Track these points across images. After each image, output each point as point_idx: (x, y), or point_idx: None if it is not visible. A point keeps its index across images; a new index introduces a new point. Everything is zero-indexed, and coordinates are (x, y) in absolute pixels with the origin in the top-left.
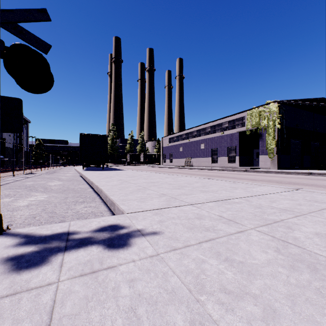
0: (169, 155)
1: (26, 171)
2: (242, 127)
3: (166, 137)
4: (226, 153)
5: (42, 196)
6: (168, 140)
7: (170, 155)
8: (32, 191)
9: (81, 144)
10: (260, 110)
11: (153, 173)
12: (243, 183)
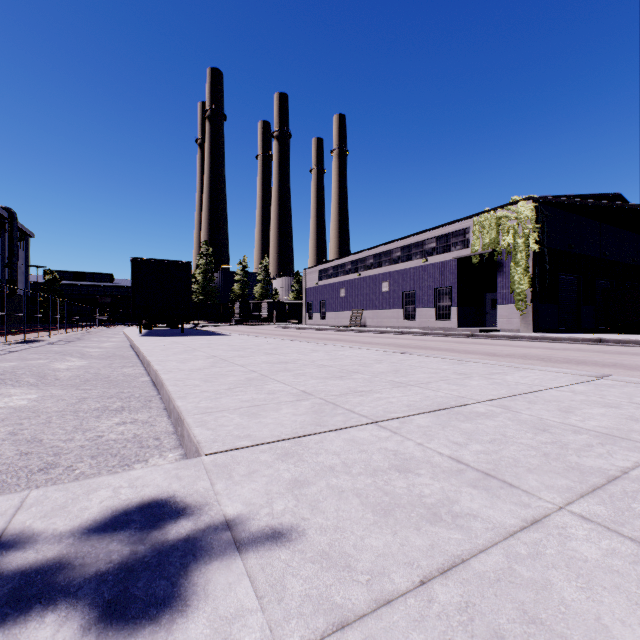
0: (319, 304)
1: (13, 338)
2: (463, 249)
3: (314, 269)
4: (433, 300)
5: (24, 396)
6: (318, 274)
7: (322, 305)
8: (5, 384)
9: (134, 281)
10: (499, 215)
11: (285, 341)
12: (479, 362)
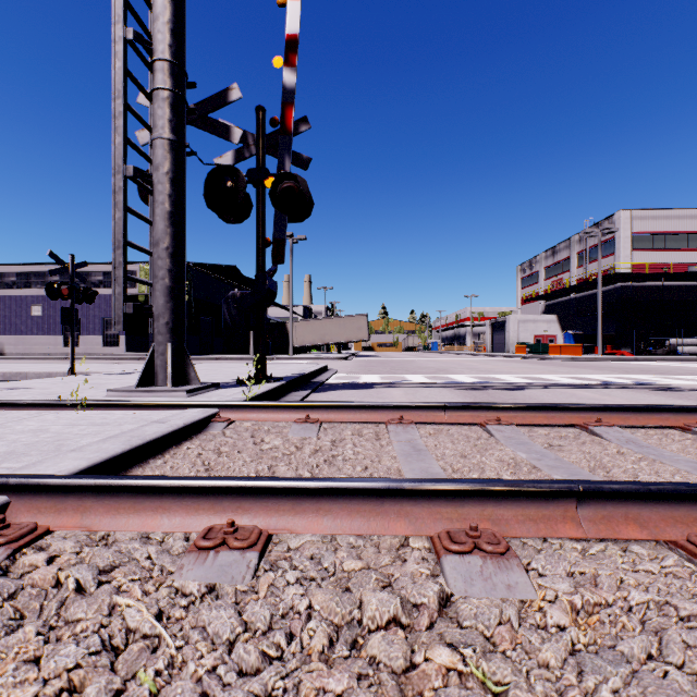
0: None
1: None
2: (132, 288)
3: None
4: (101, 328)
5: None
6: None
7: None
8: None
9: None
10: None
11: None
12: None
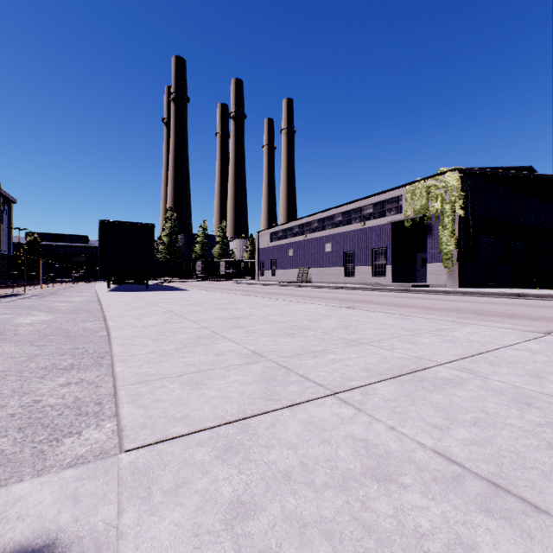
0: (270, 262)
1: None
2: (397, 214)
3: (265, 232)
4: (370, 259)
5: None
6: (269, 236)
7: (273, 263)
8: None
9: (102, 241)
10: (429, 184)
11: (239, 296)
12: (423, 317)
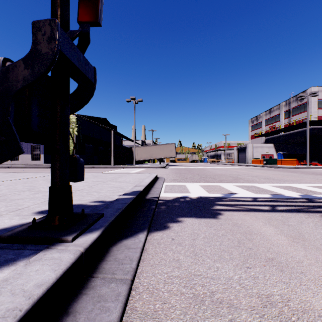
0: None
1: None
2: None
3: None
4: (30, 150)
5: None
6: None
7: None
8: None
9: None
10: None
11: None
12: (43, 172)
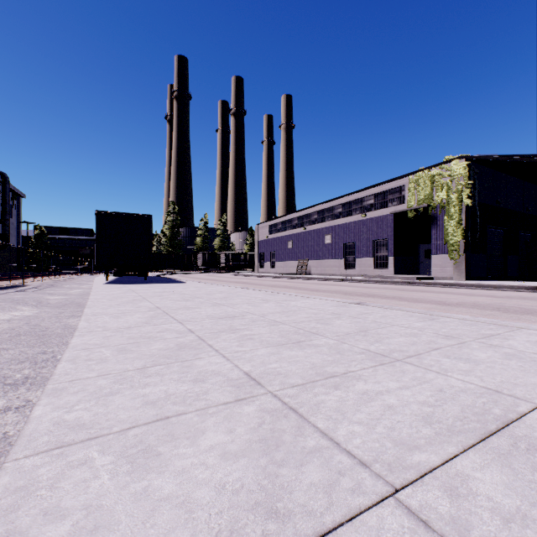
0: (269, 254)
1: None
2: (399, 205)
3: (265, 224)
4: (371, 250)
5: None
6: (268, 229)
7: (272, 255)
8: None
9: (98, 233)
10: (433, 173)
11: (237, 289)
12: (452, 317)
